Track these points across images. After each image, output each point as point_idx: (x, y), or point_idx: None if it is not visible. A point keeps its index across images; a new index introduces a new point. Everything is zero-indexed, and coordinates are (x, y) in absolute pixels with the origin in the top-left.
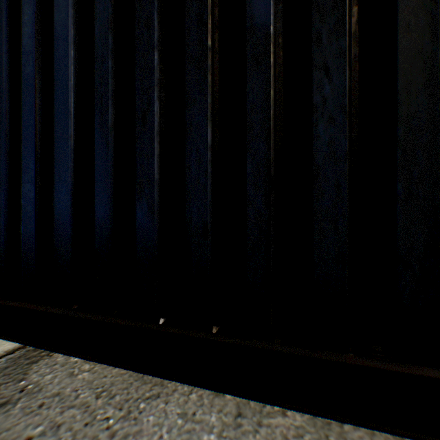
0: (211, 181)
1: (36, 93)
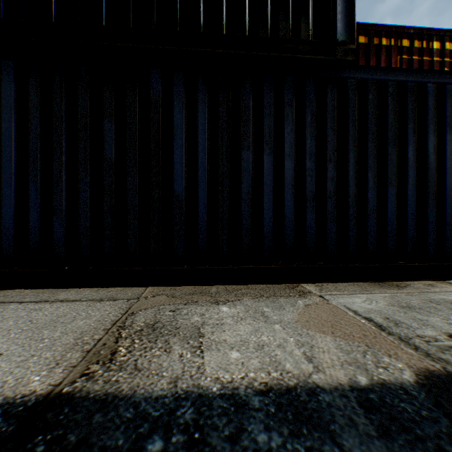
0: (90, 211)
1: None
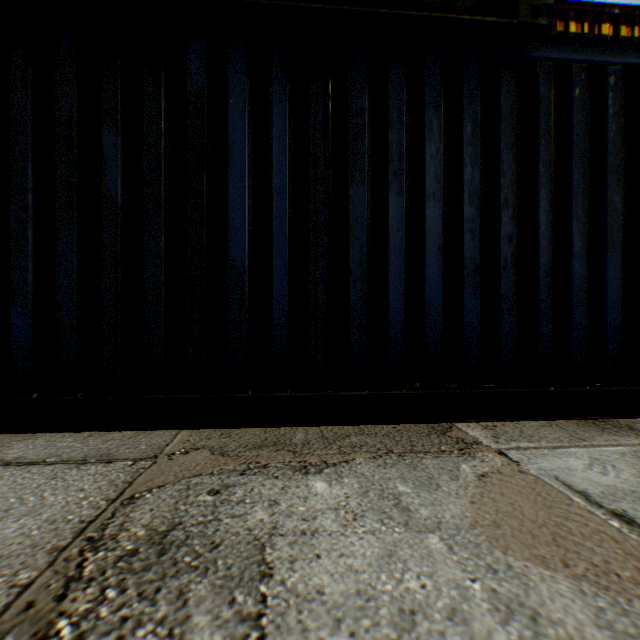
0: (78, 294)
1: None
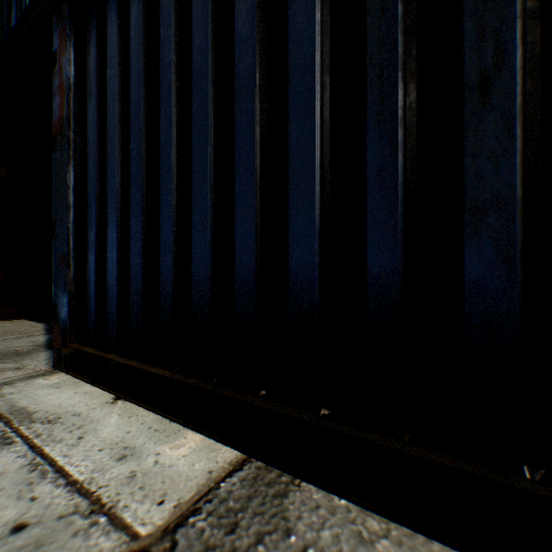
0: None
1: (256, 93)
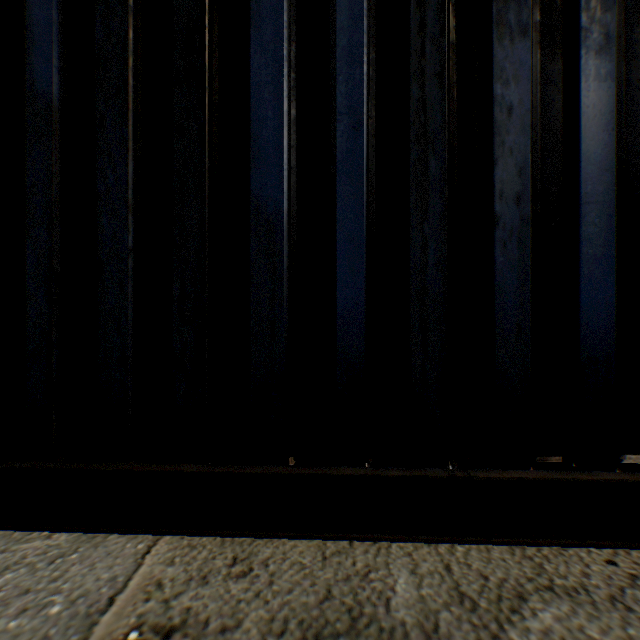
0: None
1: None
